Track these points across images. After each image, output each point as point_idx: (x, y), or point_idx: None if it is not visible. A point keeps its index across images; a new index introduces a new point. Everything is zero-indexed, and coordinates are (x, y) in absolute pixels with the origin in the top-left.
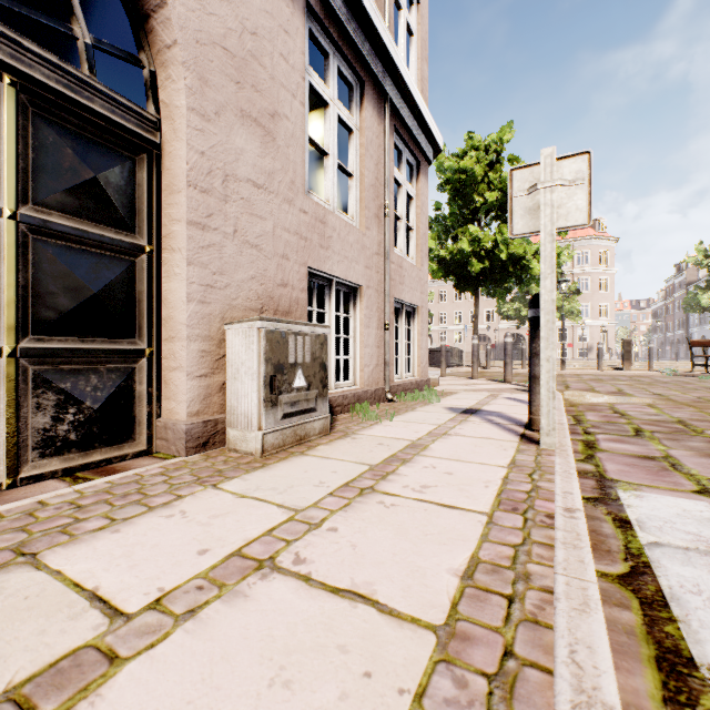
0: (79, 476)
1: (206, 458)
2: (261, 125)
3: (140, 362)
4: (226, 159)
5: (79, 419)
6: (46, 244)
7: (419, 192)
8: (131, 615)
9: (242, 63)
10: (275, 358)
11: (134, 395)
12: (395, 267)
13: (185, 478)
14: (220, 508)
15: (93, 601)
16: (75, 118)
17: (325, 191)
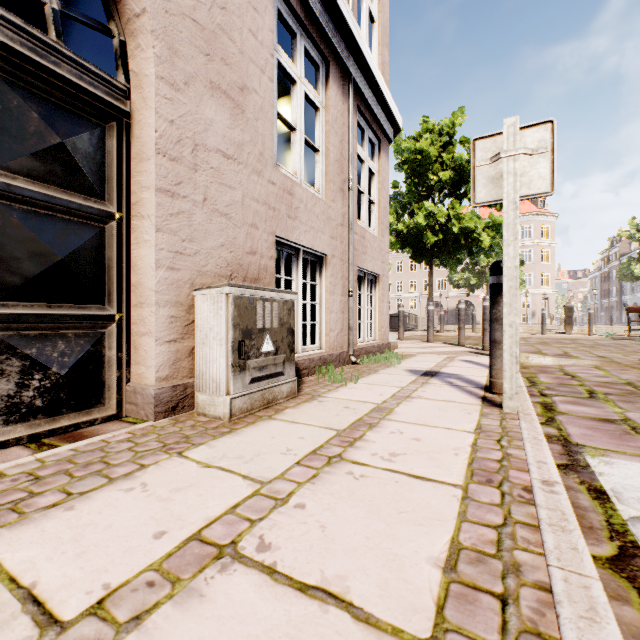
0: (45, 442)
1: (175, 423)
2: (230, 98)
3: (109, 327)
4: (196, 128)
5: (45, 385)
6: (10, 209)
7: (381, 168)
8: (66, 623)
9: (211, 36)
10: (243, 324)
11: (104, 360)
12: (358, 238)
13: (151, 445)
14: (183, 480)
15: (26, 604)
16: (42, 82)
17: (293, 164)
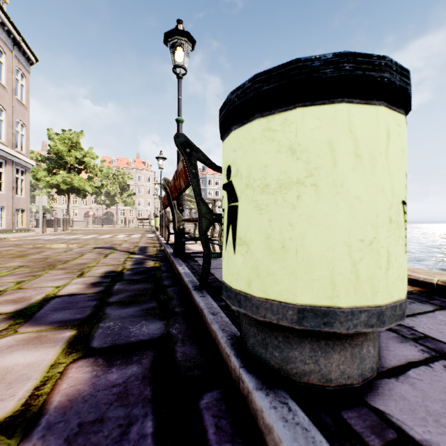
0: None
1: None
2: None
3: None
4: None
5: None
6: None
7: (27, 178)
8: None
9: None
10: None
11: None
12: (17, 200)
13: None
14: None
15: None
16: None
17: None
